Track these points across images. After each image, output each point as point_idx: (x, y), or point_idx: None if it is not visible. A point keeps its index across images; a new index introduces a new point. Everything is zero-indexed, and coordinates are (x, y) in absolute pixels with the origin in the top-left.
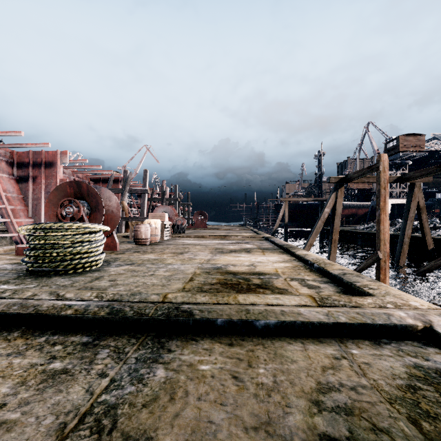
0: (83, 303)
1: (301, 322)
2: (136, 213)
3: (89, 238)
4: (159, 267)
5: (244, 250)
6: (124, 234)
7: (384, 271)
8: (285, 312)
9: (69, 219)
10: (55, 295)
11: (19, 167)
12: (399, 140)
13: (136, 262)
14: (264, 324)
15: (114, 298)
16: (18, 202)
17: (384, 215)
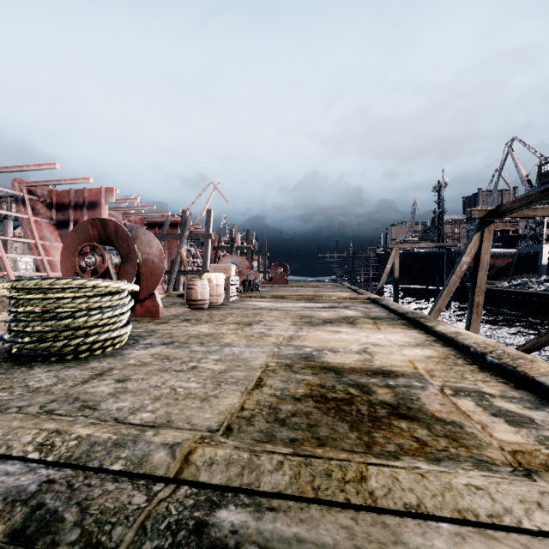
0: None
1: None
2: (200, 266)
3: (100, 302)
4: (209, 352)
5: (344, 320)
6: (179, 293)
7: None
8: None
9: (91, 273)
10: None
11: (59, 209)
12: None
13: (177, 340)
14: None
15: (73, 455)
16: (57, 252)
17: None
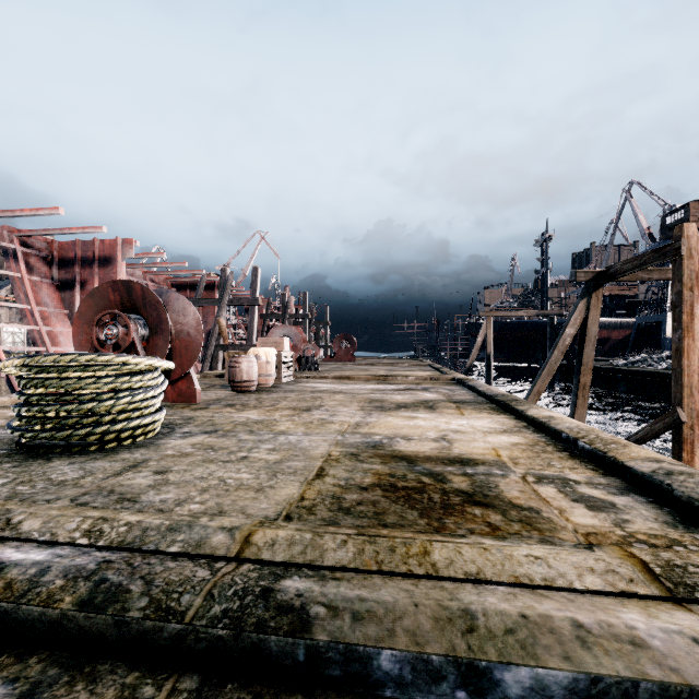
0: (38, 558)
1: (658, 688)
2: (243, 339)
3: (130, 382)
4: (261, 440)
5: (422, 404)
6: (218, 372)
7: (689, 445)
8: (589, 632)
9: (112, 347)
10: (1, 522)
11: (61, 265)
12: (689, 210)
13: (221, 428)
14: (529, 680)
15: (126, 540)
16: (59, 320)
17: (689, 339)
